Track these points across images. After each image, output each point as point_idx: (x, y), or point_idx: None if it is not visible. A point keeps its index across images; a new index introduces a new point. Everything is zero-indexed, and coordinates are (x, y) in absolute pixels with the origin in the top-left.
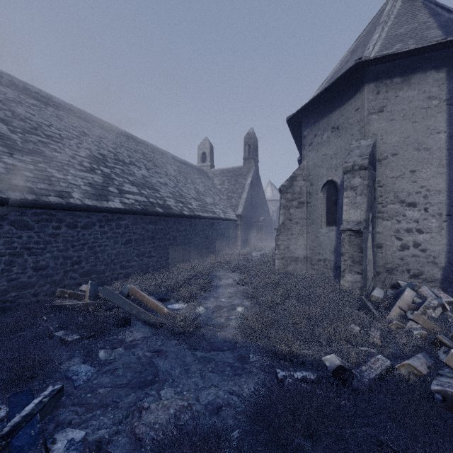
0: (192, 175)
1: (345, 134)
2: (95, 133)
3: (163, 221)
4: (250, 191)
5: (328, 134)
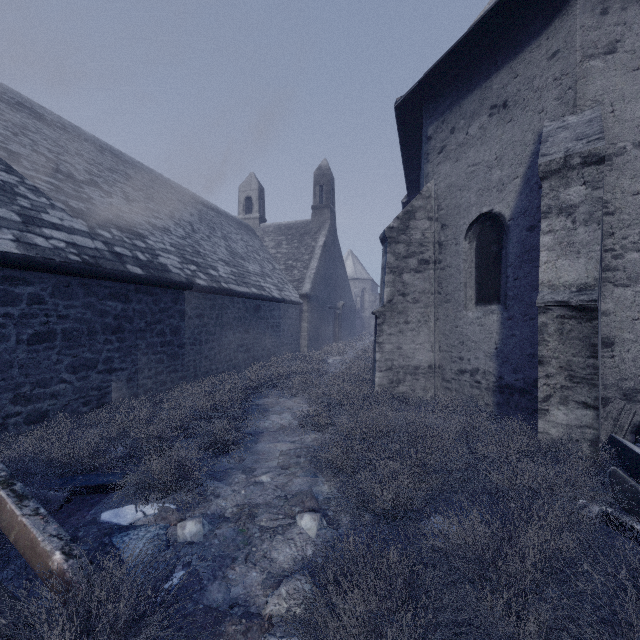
0: (225, 227)
1: (522, 112)
2: (12, 119)
3: (147, 294)
4: (323, 258)
5: (481, 121)
